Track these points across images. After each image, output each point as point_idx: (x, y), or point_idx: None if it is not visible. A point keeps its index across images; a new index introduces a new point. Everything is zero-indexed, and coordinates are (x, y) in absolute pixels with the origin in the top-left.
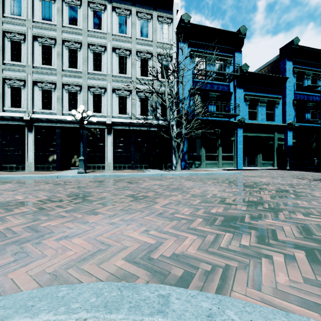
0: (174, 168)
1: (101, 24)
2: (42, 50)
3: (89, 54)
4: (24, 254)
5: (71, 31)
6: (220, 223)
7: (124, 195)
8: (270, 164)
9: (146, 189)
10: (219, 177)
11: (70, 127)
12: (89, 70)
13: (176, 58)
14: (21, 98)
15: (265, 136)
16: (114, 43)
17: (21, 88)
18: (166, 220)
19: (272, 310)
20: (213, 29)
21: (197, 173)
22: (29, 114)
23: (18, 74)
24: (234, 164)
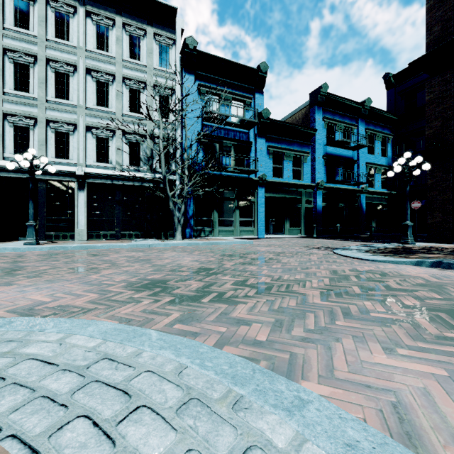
0: None
1: (69, 33)
2: None
3: (49, 74)
4: None
5: (19, 37)
6: (139, 285)
7: (68, 268)
8: (297, 231)
9: (105, 262)
10: (219, 247)
11: (17, 177)
12: (48, 97)
13: (180, 92)
14: None
15: (292, 197)
16: (89, 62)
17: None
18: (86, 286)
19: (83, 320)
20: (227, 61)
21: (198, 243)
22: None
23: None
24: (255, 231)
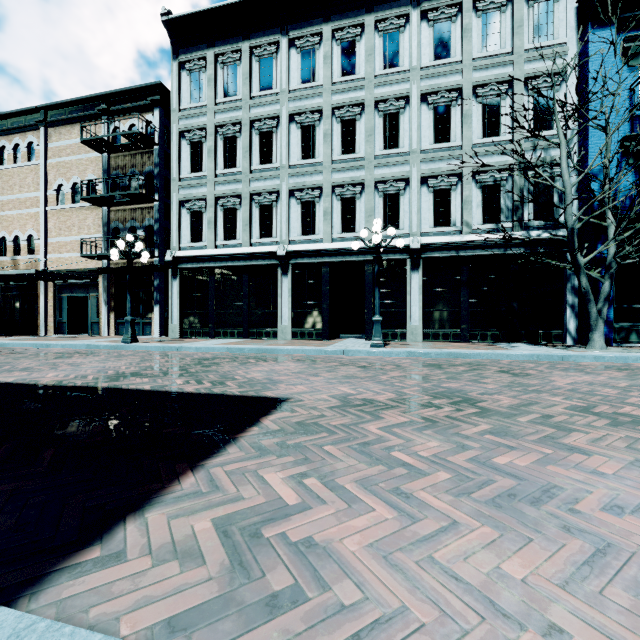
0: (571, 342)
1: (398, 55)
2: (301, 136)
3: (376, 121)
4: (589, 536)
5: (347, 87)
6: None
7: (559, 406)
8: None
9: (591, 396)
10: None
11: (344, 261)
12: (375, 151)
13: (578, 72)
14: (272, 221)
15: None
16: (425, 84)
17: (273, 205)
18: None
19: None
20: None
21: None
22: (284, 246)
23: (269, 184)
24: None
